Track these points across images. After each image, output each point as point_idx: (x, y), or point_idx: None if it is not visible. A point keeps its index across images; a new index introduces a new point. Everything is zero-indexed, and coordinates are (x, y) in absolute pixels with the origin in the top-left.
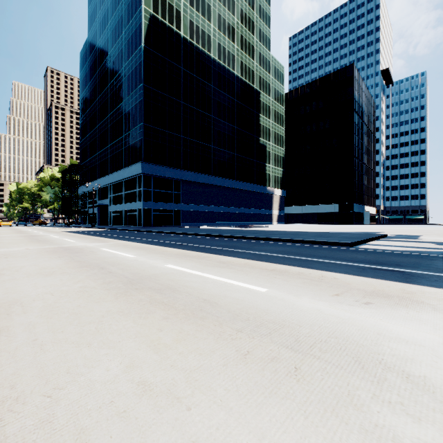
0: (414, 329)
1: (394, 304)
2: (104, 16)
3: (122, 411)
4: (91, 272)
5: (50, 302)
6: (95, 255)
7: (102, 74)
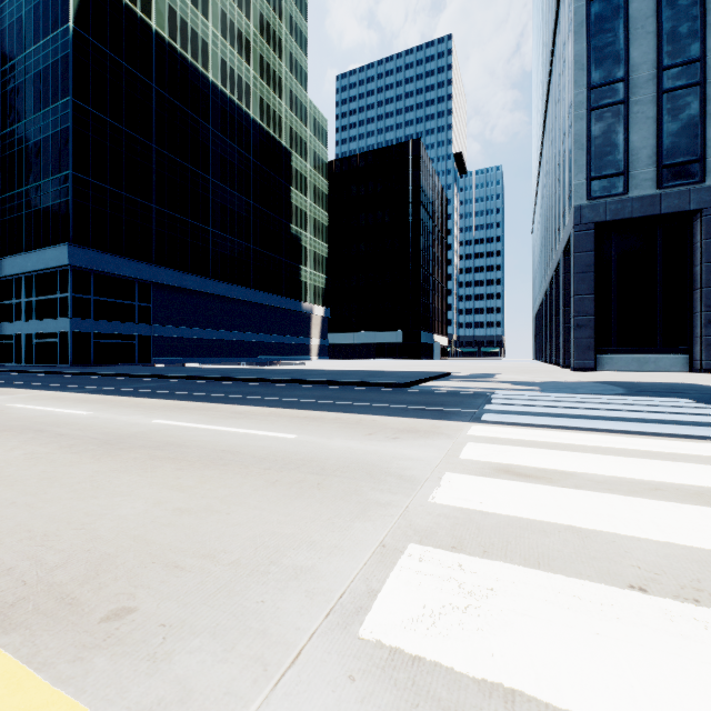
0: (423, 452)
1: (418, 436)
2: None
3: (168, 523)
4: (25, 437)
5: None
6: (7, 414)
7: None
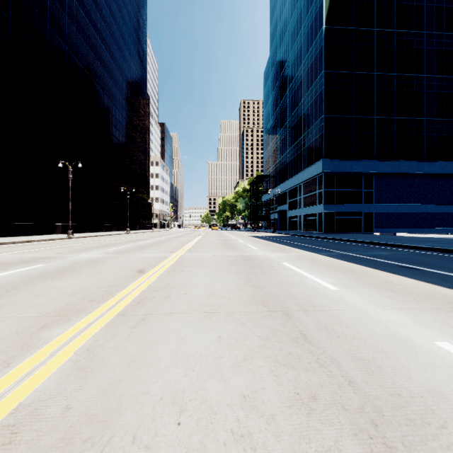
0: None
1: None
2: (283, 25)
3: None
4: (269, 324)
5: None
6: (276, 274)
7: (281, 83)
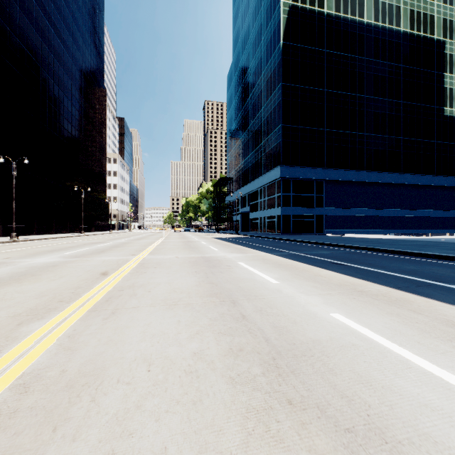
0: None
1: None
2: (245, 33)
3: None
4: (218, 310)
5: (131, 399)
6: (231, 272)
7: (243, 89)
